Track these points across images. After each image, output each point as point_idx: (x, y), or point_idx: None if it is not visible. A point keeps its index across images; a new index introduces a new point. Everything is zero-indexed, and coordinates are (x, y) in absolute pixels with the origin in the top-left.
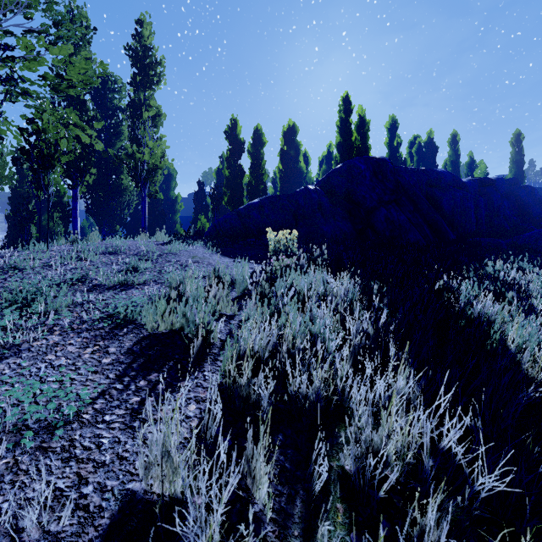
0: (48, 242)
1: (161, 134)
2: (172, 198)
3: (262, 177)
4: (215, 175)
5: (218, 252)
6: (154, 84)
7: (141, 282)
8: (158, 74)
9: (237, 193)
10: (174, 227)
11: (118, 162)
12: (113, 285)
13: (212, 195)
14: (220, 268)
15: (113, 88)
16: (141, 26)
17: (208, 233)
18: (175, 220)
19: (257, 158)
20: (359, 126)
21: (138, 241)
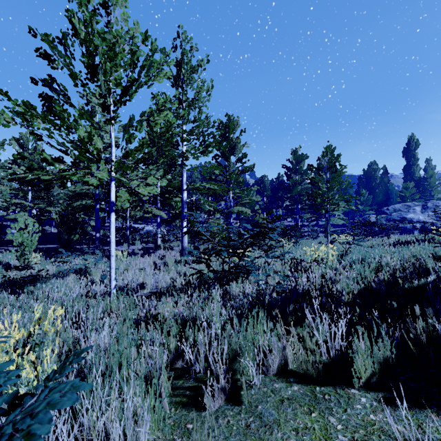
0: None
1: None
2: None
3: None
4: None
5: None
6: None
7: None
8: None
9: None
10: None
11: None
12: None
13: None
14: None
15: None
16: None
17: None
18: None
19: None
20: None
21: None
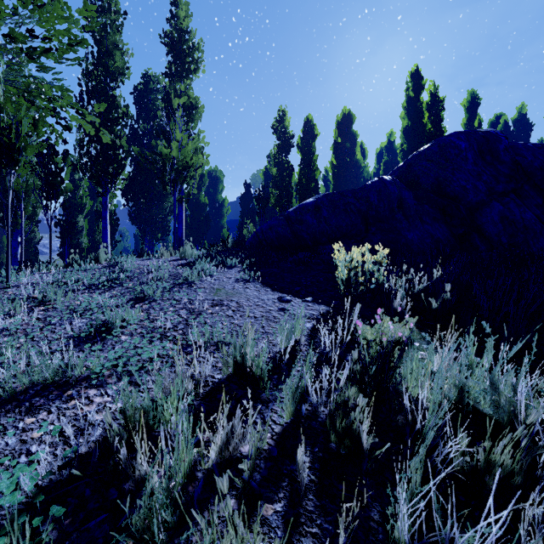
0: (8, 274)
1: (199, 129)
2: (219, 202)
3: (313, 174)
4: (262, 176)
5: (258, 278)
6: (191, 72)
7: (93, 372)
8: (196, 61)
9: (285, 193)
10: (220, 232)
11: (144, 161)
12: (24, 389)
13: (258, 196)
14: (250, 338)
15: (155, 89)
16: (176, 7)
17: (249, 243)
18: (222, 225)
19: (307, 153)
20: (430, 106)
21: (155, 261)
